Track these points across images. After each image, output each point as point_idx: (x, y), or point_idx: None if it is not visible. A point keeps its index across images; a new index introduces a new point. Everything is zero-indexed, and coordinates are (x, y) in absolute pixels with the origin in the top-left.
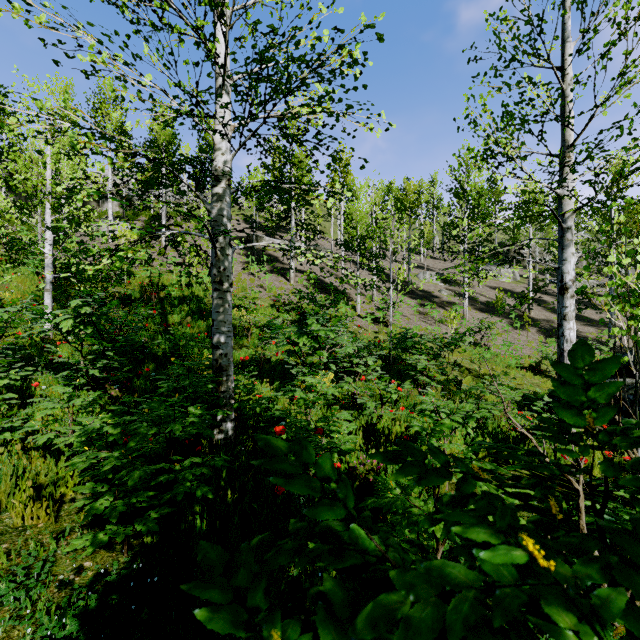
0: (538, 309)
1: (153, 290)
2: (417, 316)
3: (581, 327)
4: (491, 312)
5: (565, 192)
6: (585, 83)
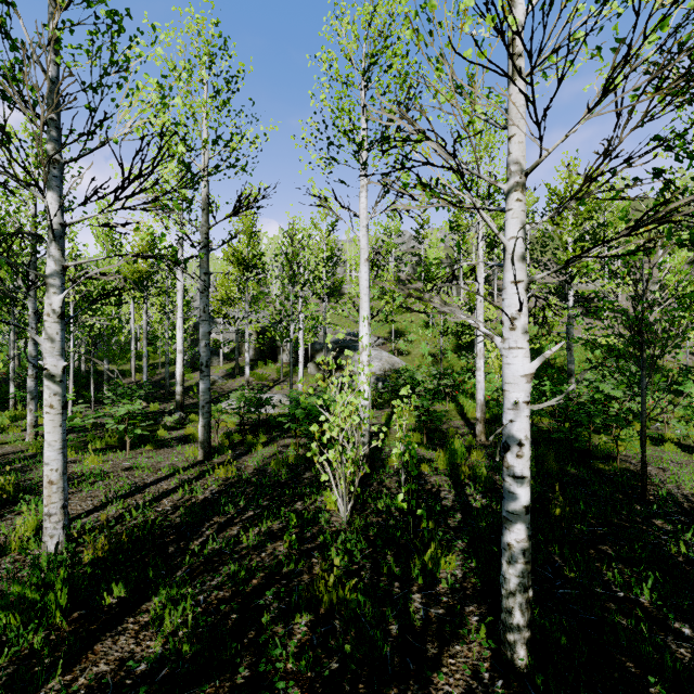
0: None
1: None
2: None
3: None
4: None
5: None
6: None
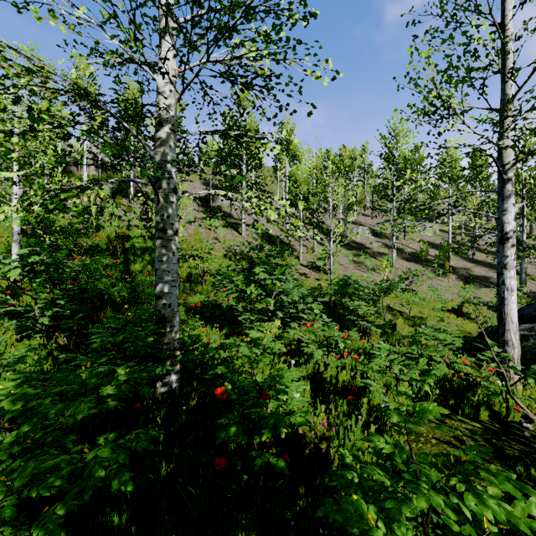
0: (456, 259)
1: (117, 241)
2: (352, 265)
3: (494, 274)
4: (416, 261)
5: (506, 144)
6: (533, 30)
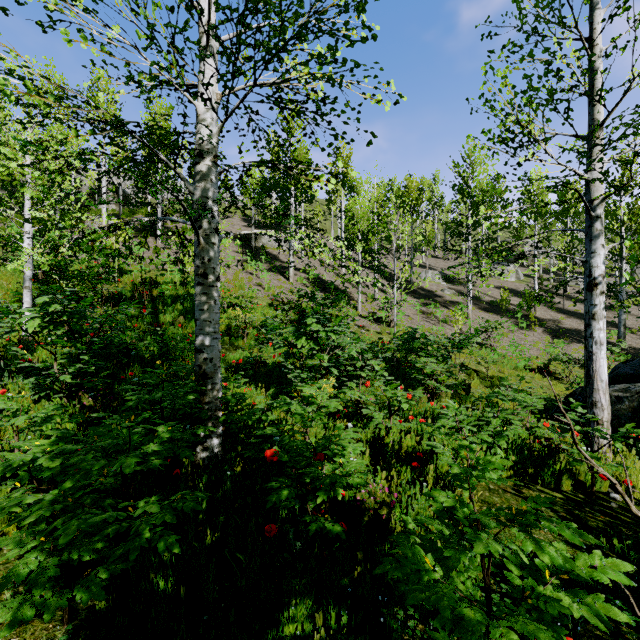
0: (543, 309)
1: (144, 288)
2: (420, 316)
3: None
4: (495, 312)
5: (594, 177)
6: (623, 48)
